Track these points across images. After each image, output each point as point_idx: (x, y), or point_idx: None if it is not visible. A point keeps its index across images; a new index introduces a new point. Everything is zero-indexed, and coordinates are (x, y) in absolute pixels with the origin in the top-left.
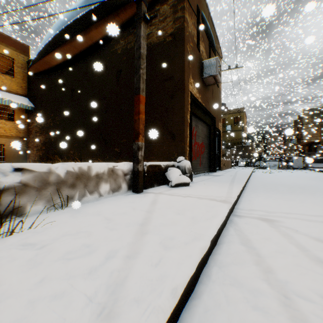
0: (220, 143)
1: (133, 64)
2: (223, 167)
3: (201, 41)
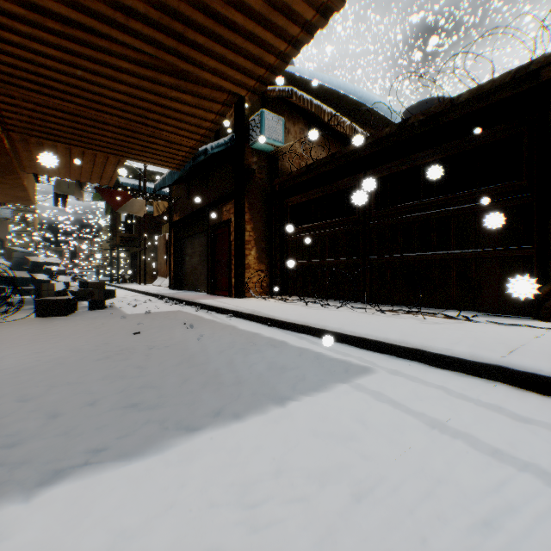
0: None
1: None
2: None
3: None
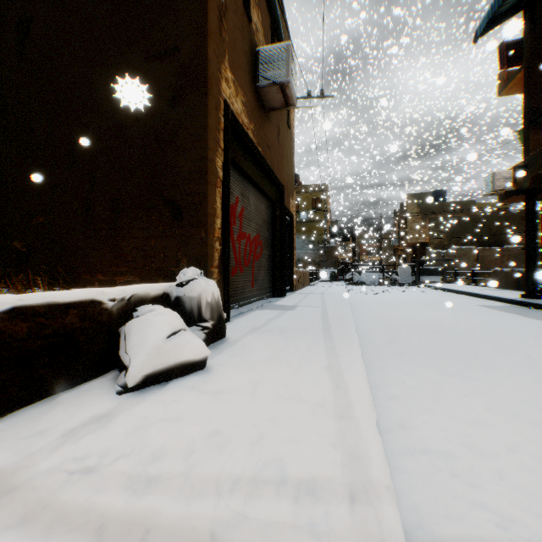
0: (293, 239)
1: (68, 5)
2: (297, 285)
3: (253, 0)
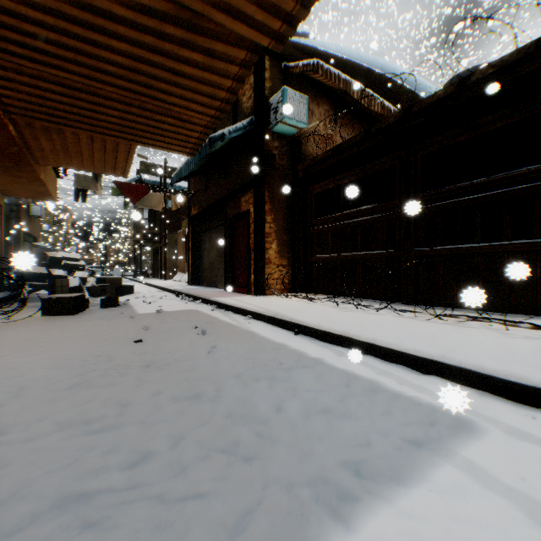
0: None
1: None
2: None
3: None
